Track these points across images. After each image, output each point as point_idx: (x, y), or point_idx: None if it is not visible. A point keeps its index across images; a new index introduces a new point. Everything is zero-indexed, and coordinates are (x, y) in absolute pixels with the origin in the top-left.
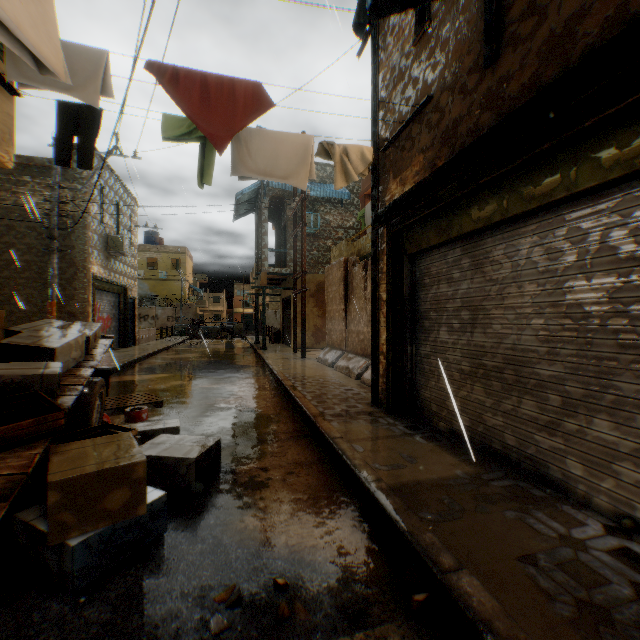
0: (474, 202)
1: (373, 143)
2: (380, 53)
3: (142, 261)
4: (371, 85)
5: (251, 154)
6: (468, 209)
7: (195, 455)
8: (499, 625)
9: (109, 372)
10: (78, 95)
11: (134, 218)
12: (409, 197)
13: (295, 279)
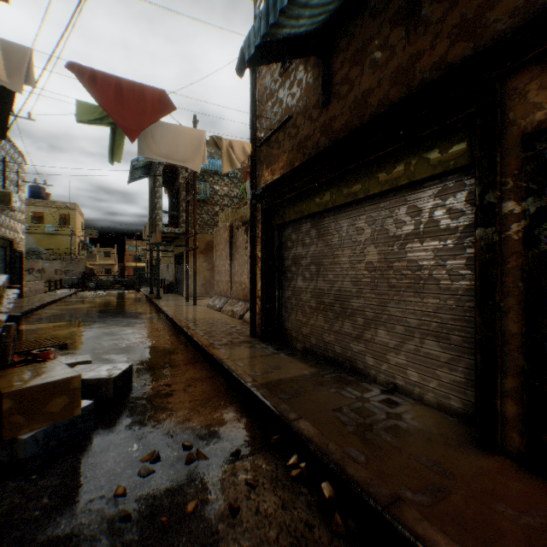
0: (317, 193)
1: (252, 139)
2: (257, 73)
3: (27, 215)
4: (250, 95)
5: (155, 141)
6: (314, 197)
7: (113, 376)
8: (316, 439)
9: (20, 318)
10: (4, 82)
11: (22, 173)
12: (277, 184)
13: (187, 238)
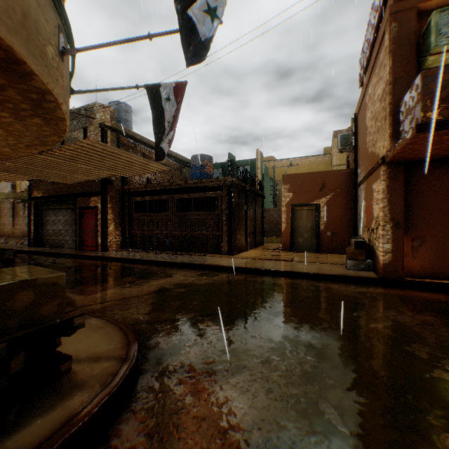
0: (54, 204)
1: None
2: None
3: None
4: None
5: None
6: (53, 205)
7: None
8: (46, 251)
9: None
10: None
11: None
12: (41, 198)
13: None
